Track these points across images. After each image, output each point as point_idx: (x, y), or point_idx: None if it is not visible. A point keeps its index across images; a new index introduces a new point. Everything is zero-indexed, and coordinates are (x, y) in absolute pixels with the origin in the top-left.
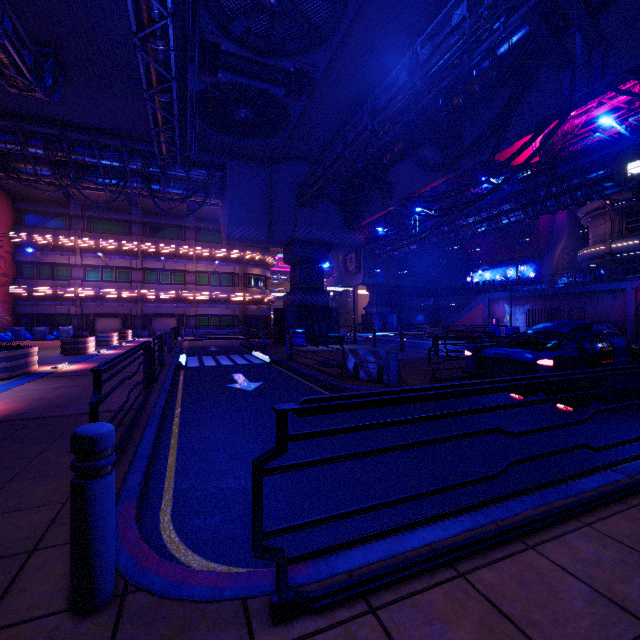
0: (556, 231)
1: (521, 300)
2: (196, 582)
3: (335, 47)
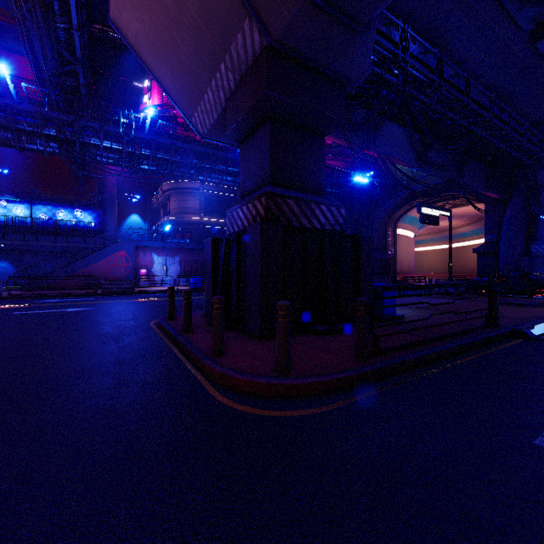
0: (109, 186)
1: (172, 251)
2: None
3: None
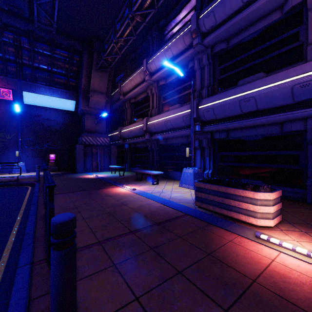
0: None
1: None
2: (26, 182)
3: None
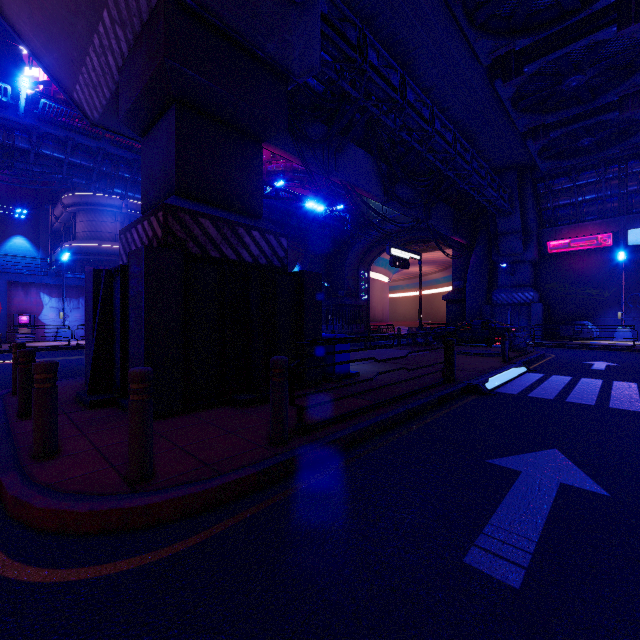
0: None
1: (74, 291)
2: None
3: (505, 102)
